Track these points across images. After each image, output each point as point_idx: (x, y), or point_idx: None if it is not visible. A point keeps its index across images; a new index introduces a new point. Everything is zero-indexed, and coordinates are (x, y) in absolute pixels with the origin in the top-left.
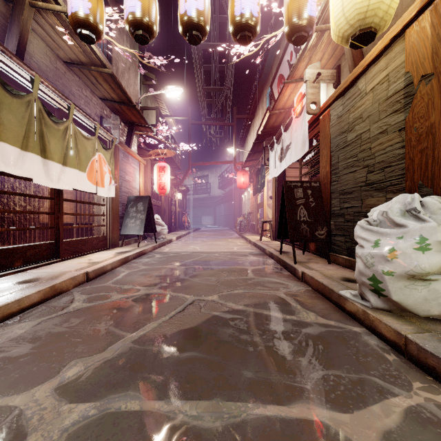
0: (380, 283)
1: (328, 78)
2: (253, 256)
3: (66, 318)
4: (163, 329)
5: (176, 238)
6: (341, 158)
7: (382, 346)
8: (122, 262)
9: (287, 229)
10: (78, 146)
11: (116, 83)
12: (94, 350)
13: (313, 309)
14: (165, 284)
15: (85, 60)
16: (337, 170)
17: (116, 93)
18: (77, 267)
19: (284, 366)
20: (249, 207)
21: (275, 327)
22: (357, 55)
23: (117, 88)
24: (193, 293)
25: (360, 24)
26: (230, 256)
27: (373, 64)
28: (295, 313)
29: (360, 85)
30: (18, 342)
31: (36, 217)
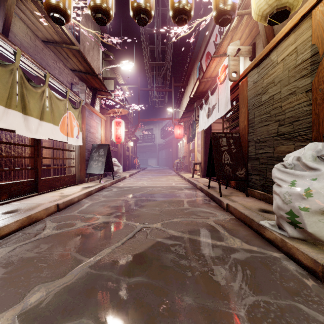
0: (296, 217)
1: (245, 53)
2: (187, 190)
3: (37, 244)
4: (116, 254)
5: (128, 176)
6: (256, 114)
7: (300, 272)
8: (87, 195)
9: (214, 169)
10: (53, 105)
11: (83, 57)
12: (56, 275)
13: (238, 236)
14: (119, 213)
15: (58, 39)
16: (253, 124)
17: (83, 65)
18: (51, 200)
19: (219, 291)
20: (183, 152)
21: (208, 253)
22: (270, 34)
23: (83, 61)
24: (141, 221)
25: (277, 4)
26: (170, 190)
27: (283, 40)
28: (223, 240)
29: (273, 57)
30: None
31: (22, 160)
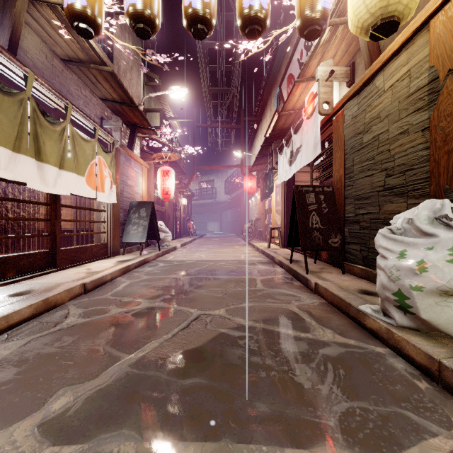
0: (406, 299)
1: (341, 77)
2: (261, 265)
3: (58, 336)
4: (165, 349)
5: (180, 245)
6: (356, 161)
7: (410, 371)
8: (123, 272)
9: (298, 236)
10: (76, 148)
11: (117, 82)
12: (86, 375)
13: (329, 326)
14: (168, 296)
15: (83, 58)
16: (351, 174)
17: (117, 93)
18: (74, 278)
19: (302, 396)
20: (256, 212)
21: (289, 347)
22: (374, 51)
23: (118, 88)
24: (199, 306)
25: (381, 12)
26: (237, 265)
27: (392, 59)
28: (310, 331)
29: (378, 83)
30: (1, 366)
31: (33, 223)
